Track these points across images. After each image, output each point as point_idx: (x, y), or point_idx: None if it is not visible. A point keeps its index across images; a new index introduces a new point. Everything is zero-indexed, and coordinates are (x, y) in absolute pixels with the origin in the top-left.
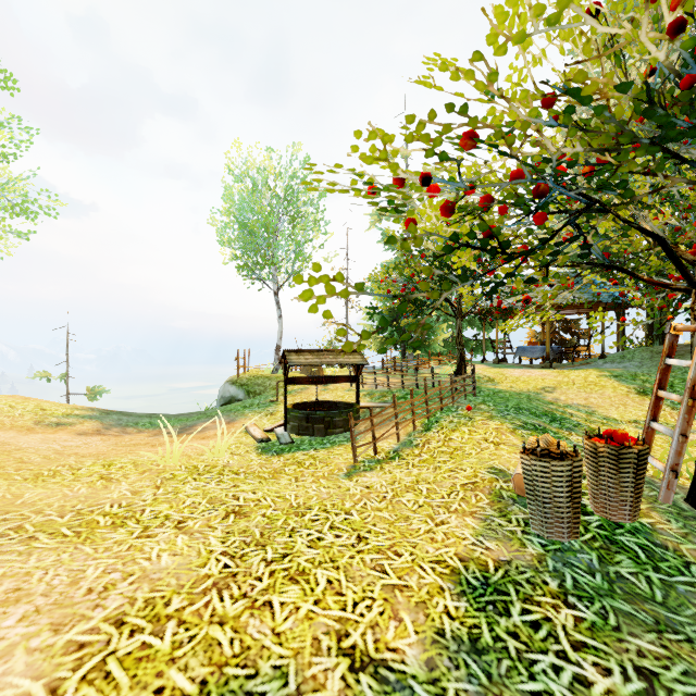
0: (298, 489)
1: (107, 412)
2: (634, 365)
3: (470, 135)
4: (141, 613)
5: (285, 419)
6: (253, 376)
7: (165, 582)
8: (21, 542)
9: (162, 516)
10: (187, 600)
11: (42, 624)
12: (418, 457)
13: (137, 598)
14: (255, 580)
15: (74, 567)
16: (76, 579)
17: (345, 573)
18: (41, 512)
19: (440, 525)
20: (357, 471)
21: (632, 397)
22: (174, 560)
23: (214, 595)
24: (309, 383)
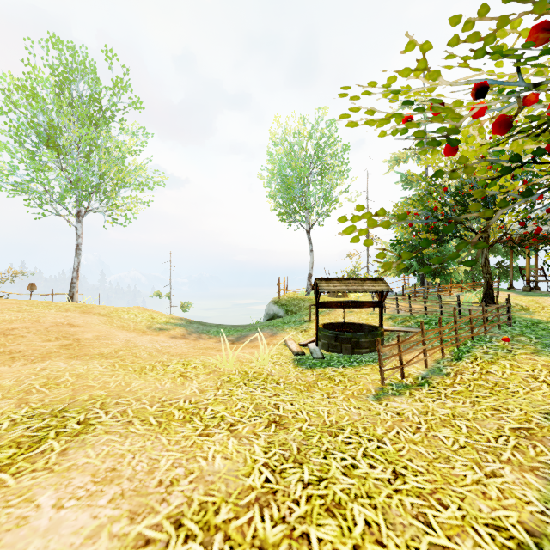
0: (330, 406)
1: (190, 322)
2: None
3: (543, 26)
4: (195, 517)
5: (316, 336)
6: (291, 298)
7: (217, 486)
8: (123, 424)
9: (219, 416)
10: (233, 512)
11: (124, 510)
12: (450, 387)
13: (193, 499)
14: (292, 502)
15: (153, 455)
16: (152, 468)
17: (383, 516)
18: (139, 400)
19: (492, 477)
20: (385, 394)
21: None
22: (225, 464)
23: (256, 512)
24: (337, 307)
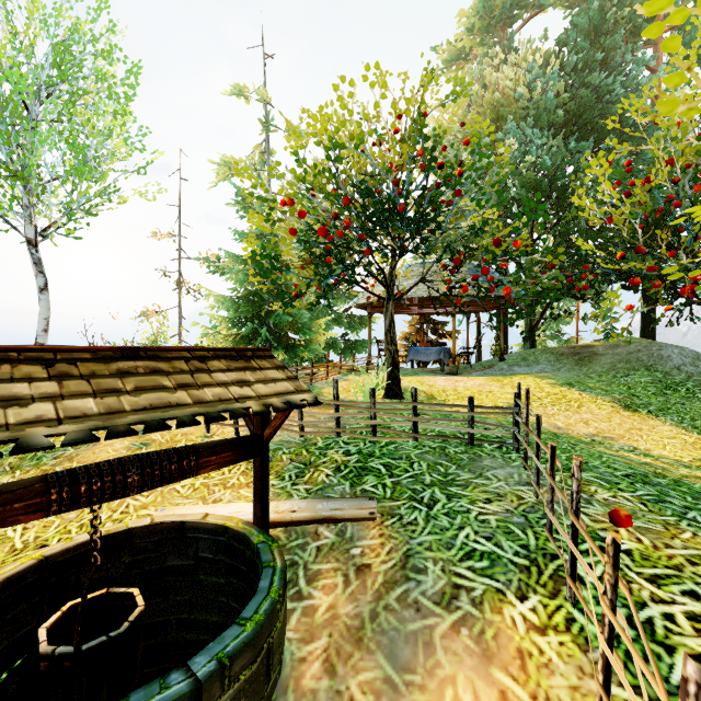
0: None
1: None
2: (550, 369)
3: None
4: None
5: None
6: None
7: None
8: None
9: None
10: None
11: None
12: None
13: None
14: None
15: None
16: None
17: None
18: None
19: None
20: None
21: (628, 415)
22: None
23: None
24: (44, 513)
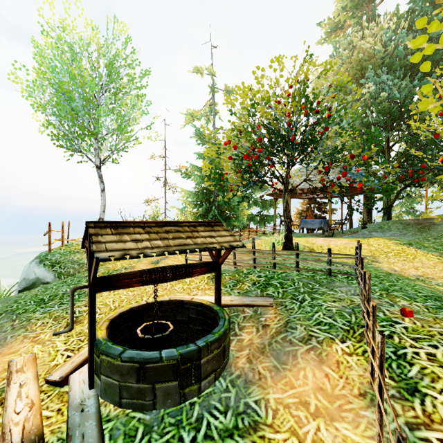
0: None
1: None
2: (398, 234)
3: None
4: None
5: (90, 364)
6: (69, 251)
7: None
8: None
9: None
10: None
11: None
12: None
13: None
14: None
15: None
16: None
17: None
18: None
19: None
20: None
21: None
22: None
23: None
24: (141, 284)
